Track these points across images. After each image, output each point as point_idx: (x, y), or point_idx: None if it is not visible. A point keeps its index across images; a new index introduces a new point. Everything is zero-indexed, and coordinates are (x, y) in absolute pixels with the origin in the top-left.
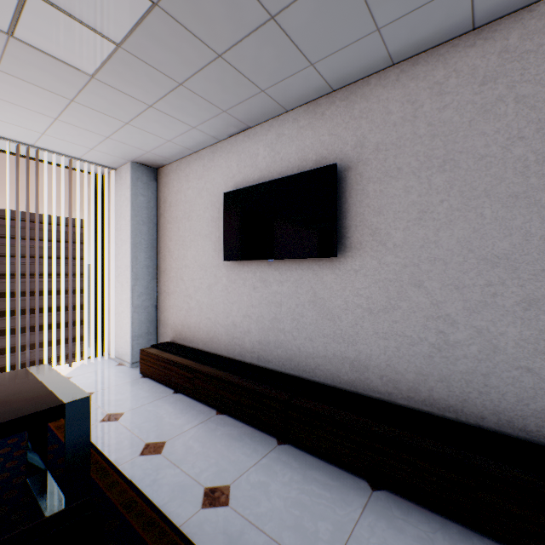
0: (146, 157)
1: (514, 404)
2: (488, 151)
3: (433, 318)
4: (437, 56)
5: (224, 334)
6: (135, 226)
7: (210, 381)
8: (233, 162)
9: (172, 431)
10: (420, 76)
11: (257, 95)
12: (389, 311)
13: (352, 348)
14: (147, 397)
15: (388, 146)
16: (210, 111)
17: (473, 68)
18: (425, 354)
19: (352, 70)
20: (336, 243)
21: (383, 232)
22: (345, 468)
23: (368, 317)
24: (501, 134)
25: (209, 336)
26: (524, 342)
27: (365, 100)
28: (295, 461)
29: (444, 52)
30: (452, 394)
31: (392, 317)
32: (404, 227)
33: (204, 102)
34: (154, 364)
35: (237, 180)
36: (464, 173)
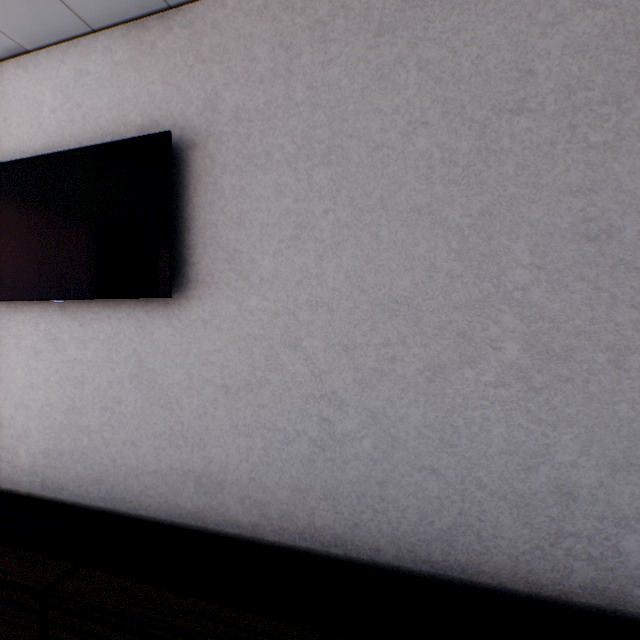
0: None
1: (417, 523)
2: (385, 138)
3: (314, 399)
4: None
5: None
6: None
7: None
8: None
9: None
10: (297, 6)
11: None
12: (254, 388)
13: (200, 454)
14: None
15: (253, 113)
16: None
17: (366, 7)
18: (304, 457)
19: None
20: (170, 273)
21: (246, 256)
22: None
23: (223, 399)
24: (402, 114)
25: None
26: (429, 430)
27: (219, 31)
28: None
29: None
30: (340, 517)
31: (259, 398)
32: (275, 251)
33: None
34: None
35: (4, 147)
36: (356, 169)
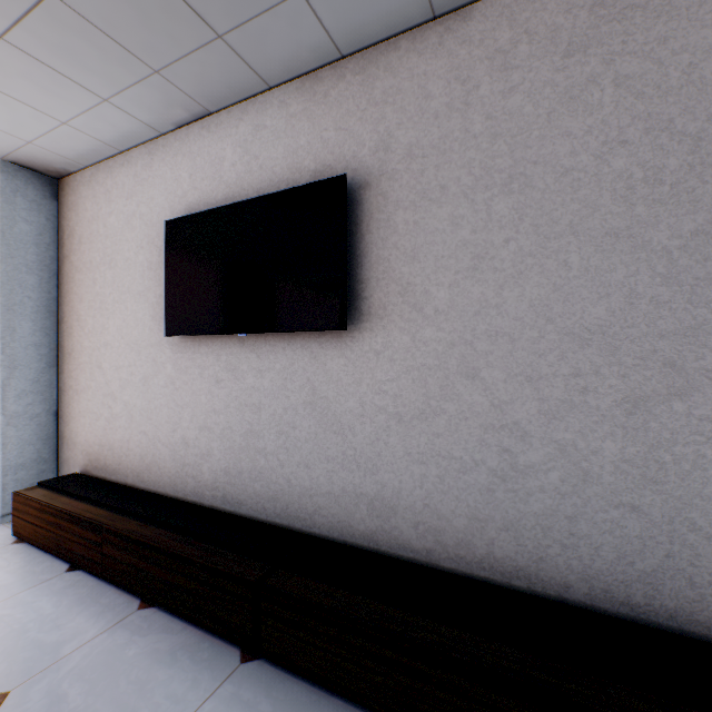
0: (29, 152)
1: (614, 562)
2: (575, 161)
3: (494, 429)
4: (500, 8)
5: (169, 458)
6: (11, 275)
7: (130, 547)
8: (184, 170)
9: (33, 662)
10: (475, 38)
11: (211, 45)
12: (428, 417)
13: (372, 479)
14: (9, 585)
15: (427, 149)
16: (129, 68)
17: (553, 29)
18: (482, 487)
19: (371, 17)
20: (346, 307)
21: (419, 289)
22: (354, 701)
23: (396, 427)
24: (595, 135)
25: (144, 463)
26: (628, 465)
27: (392, 74)
28: (266, 699)
29: (511, 1)
30: (523, 550)
31: (433, 427)
32: (450, 282)
33: (112, 45)
34: (36, 519)
35: (189, 200)
36: (540, 196)
